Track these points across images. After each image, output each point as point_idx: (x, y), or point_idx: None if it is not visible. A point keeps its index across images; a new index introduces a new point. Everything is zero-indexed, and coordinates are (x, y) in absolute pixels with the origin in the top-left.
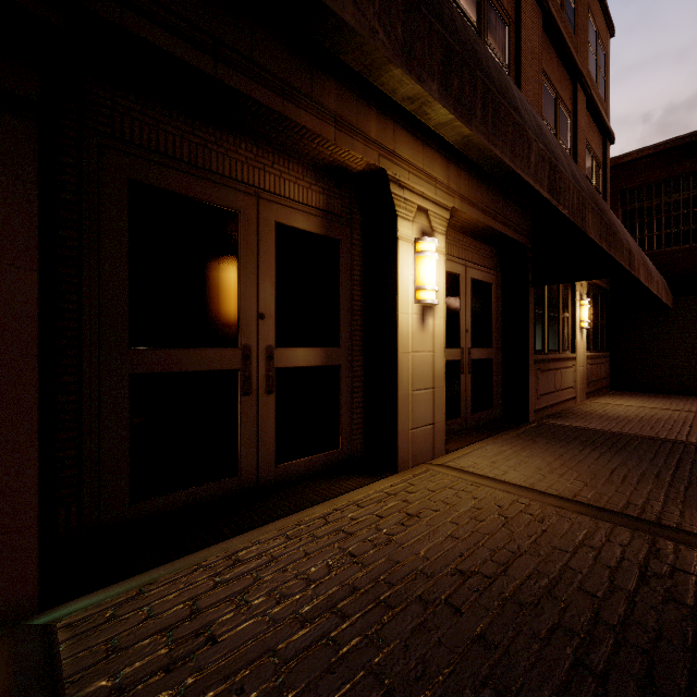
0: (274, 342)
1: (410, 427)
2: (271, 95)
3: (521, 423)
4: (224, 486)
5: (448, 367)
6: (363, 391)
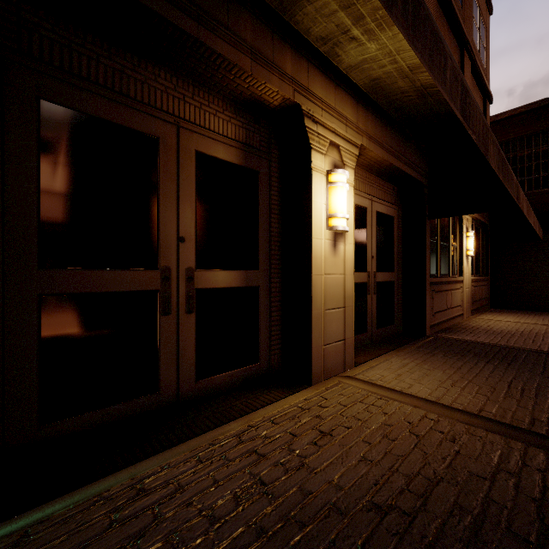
0: (195, 264)
1: (323, 343)
2: (185, 18)
3: (419, 336)
4: (143, 403)
5: (356, 288)
6: (280, 310)
